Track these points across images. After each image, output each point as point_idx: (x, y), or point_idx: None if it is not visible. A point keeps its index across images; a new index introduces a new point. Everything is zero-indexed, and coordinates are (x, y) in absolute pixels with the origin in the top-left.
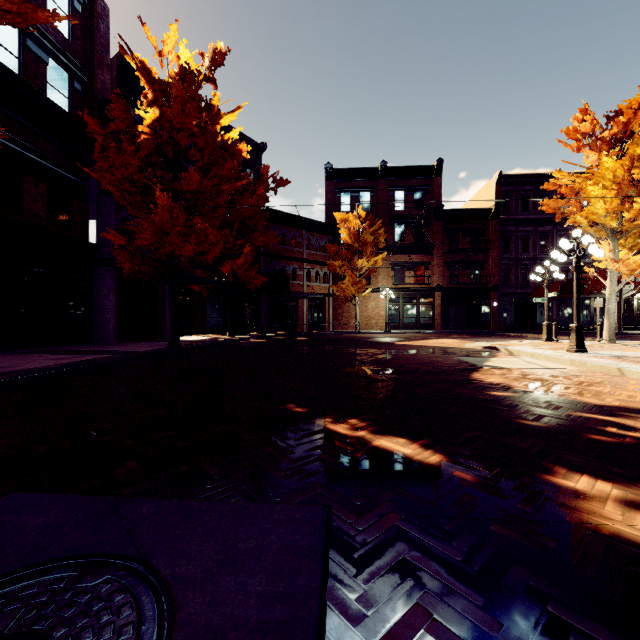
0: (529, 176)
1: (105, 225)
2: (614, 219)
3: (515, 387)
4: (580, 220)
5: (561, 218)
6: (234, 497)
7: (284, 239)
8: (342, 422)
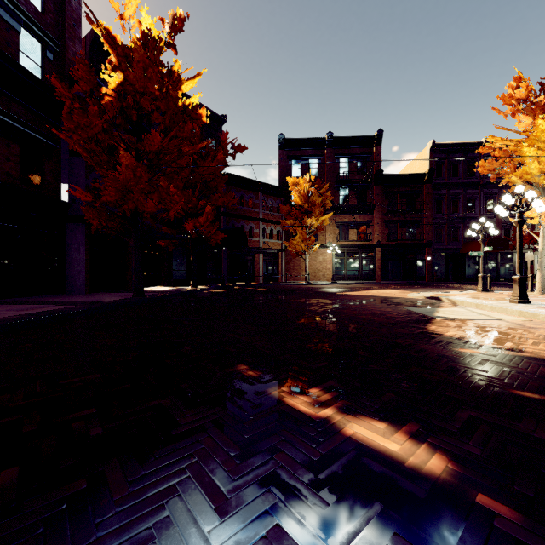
0: (459, 145)
1: (76, 184)
2: None
3: (480, 342)
4: (514, 180)
5: (487, 182)
6: None
7: (242, 201)
8: (302, 393)
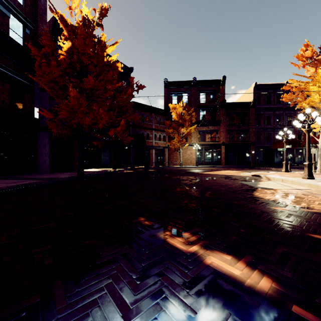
0: (271, 85)
1: (43, 108)
2: None
3: (286, 203)
4: (304, 105)
5: (288, 107)
6: None
7: (142, 118)
8: (178, 235)
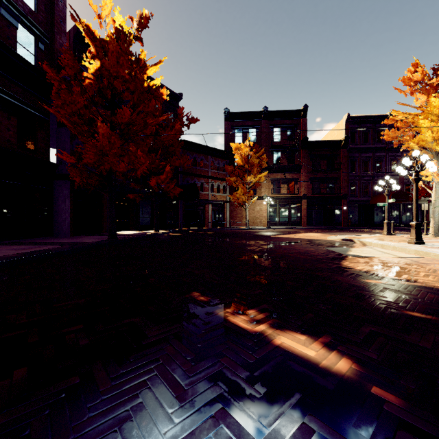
0: (369, 117)
1: (62, 149)
2: (438, 144)
3: (382, 274)
4: (412, 145)
5: (392, 147)
6: (117, 436)
7: (195, 162)
8: (242, 313)
